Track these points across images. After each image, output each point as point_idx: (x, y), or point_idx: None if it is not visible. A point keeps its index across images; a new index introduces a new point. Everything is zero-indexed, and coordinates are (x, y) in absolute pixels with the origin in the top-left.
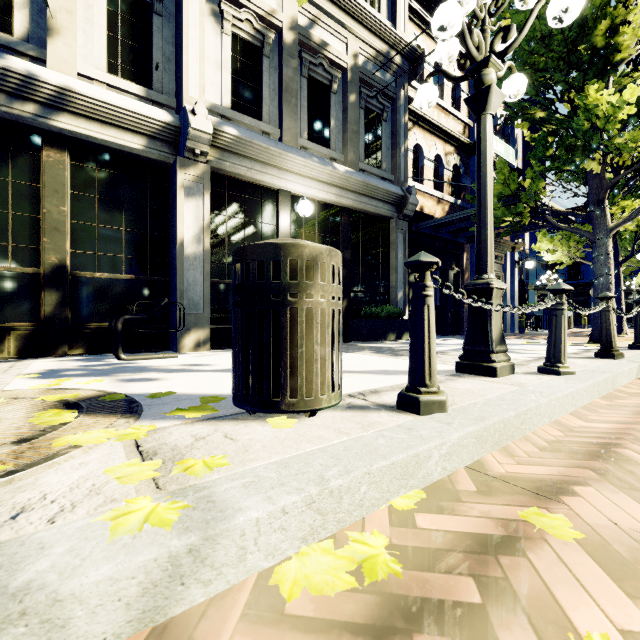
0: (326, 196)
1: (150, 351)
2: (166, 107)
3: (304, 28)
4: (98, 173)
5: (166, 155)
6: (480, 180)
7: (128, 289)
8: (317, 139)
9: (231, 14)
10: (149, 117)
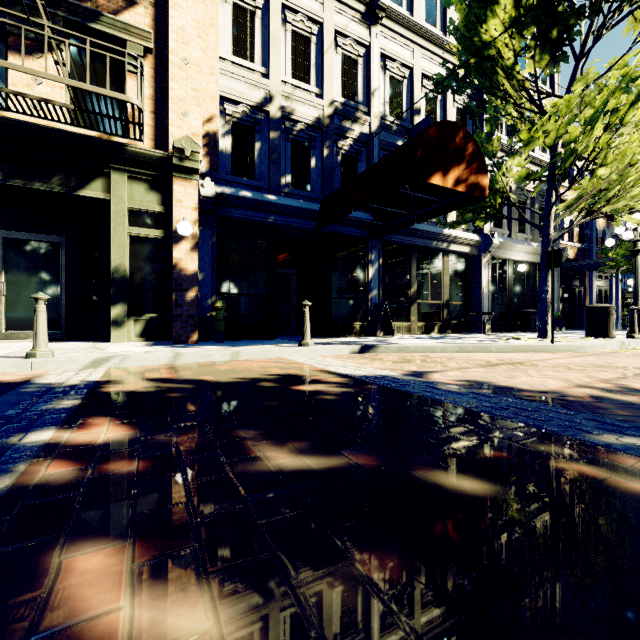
0: (527, 259)
1: (470, 333)
2: (469, 230)
3: None
4: (454, 263)
5: (474, 252)
6: (635, 277)
7: (460, 308)
8: (520, 230)
9: None
10: (474, 240)
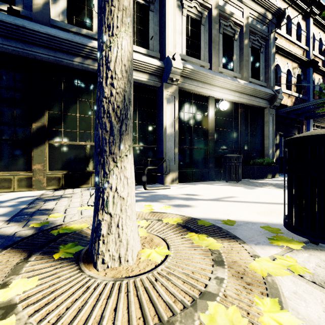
0: (233, 98)
1: (150, 184)
2: (155, 58)
3: (222, 6)
4: None
5: (157, 82)
6: None
7: (138, 152)
8: (227, 67)
9: (187, 5)
10: (151, 64)
